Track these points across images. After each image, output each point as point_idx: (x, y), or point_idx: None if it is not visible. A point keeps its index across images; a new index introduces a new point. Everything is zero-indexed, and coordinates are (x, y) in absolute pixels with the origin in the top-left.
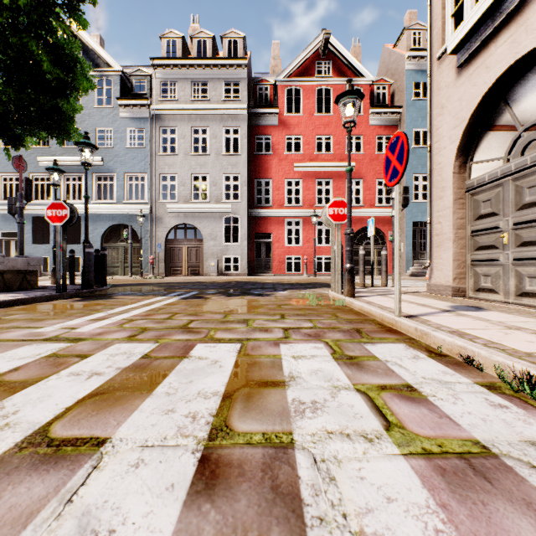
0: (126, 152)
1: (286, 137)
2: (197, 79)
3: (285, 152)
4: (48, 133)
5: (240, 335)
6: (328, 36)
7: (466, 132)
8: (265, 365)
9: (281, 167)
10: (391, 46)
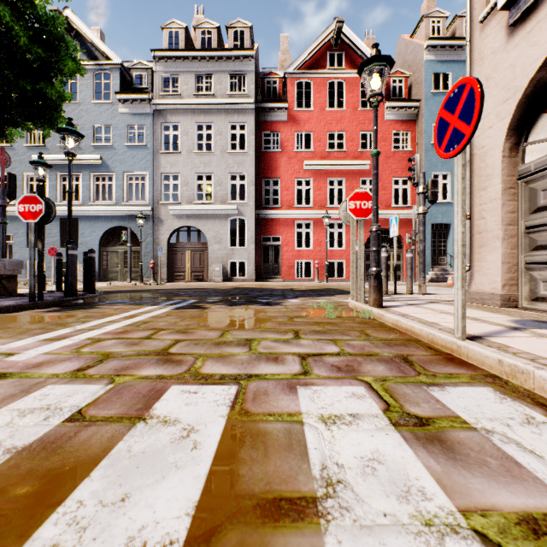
0: (125, 150)
1: (295, 134)
2: (201, 72)
3: (294, 150)
4: (32, 123)
5: (238, 368)
6: (341, 24)
7: (520, 106)
8: (274, 442)
9: (291, 166)
10: (408, 37)
